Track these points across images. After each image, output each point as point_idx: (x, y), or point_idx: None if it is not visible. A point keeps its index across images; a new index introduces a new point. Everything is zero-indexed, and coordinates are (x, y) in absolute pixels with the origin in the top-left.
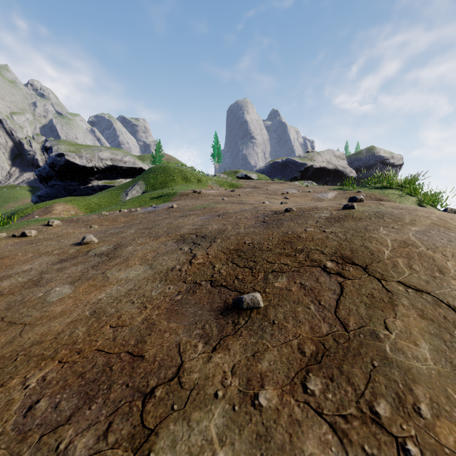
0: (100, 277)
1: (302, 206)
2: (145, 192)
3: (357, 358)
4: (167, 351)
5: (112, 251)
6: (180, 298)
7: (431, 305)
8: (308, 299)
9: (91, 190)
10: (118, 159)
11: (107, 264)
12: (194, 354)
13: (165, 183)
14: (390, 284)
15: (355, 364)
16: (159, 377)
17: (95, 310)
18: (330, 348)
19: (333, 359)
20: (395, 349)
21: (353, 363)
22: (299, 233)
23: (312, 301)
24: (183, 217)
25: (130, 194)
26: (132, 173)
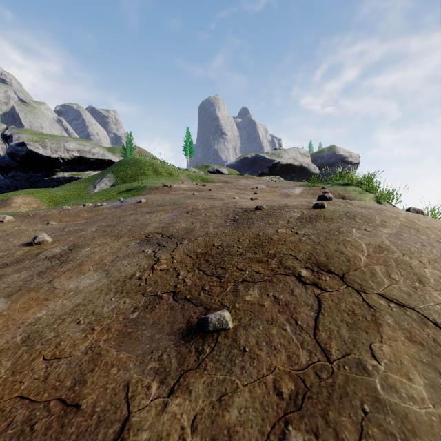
0: (45, 287)
1: (272, 203)
2: (114, 184)
3: (344, 401)
4: (111, 397)
5: (65, 254)
6: (136, 317)
7: (417, 324)
8: (284, 317)
9: (56, 182)
10: (86, 150)
11: (57, 270)
12: (146, 400)
13: (136, 176)
14: (370, 297)
15: (342, 410)
16: (96, 440)
17: (29, 334)
18: (312, 385)
19: (316, 403)
20: (387, 386)
21: (340, 408)
22: (271, 234)
23: (288, 320)
24: (150, 213)
25: (98, 187)
26: (101, 165)
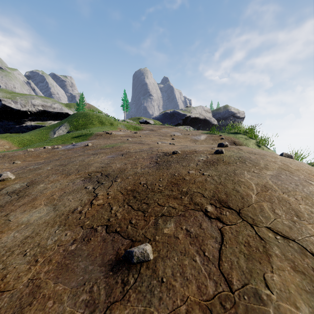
0: (2, 220)
1: (185, 149)
2: (70, 131)
3: None
4: None
5: (23, 189)
6: (74, 249)
7: (299, 254)
8: (194, 249)
9: (25, 129)
10: (48, 105)
11: (14, 204)
12: None
13: (85, 125)
14: (261, 230)
15: None
16: None
17: None
18: None
19: None
20: None
21: None
22: (184, 175)
23: (197, 252)
24: (94, 155)
25: (57, 133)
26: (59, 116)
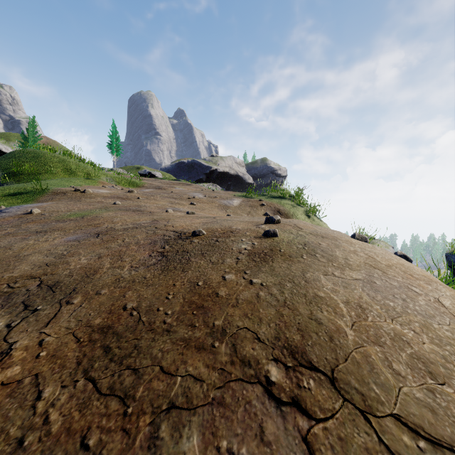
0: None
1: (213, 225)
2: (2, 183)
3: None
4: None
5: None
6: None
7: None
8: None
9: None
10: None
11: None
12: None
13: (37, 174)
14: (386, 428)
15: None
16: None
17: None
18: None
19: None
20: None
21: None
22: (215, 285)
23: None
24: (39, 234)
25: None
26: None
